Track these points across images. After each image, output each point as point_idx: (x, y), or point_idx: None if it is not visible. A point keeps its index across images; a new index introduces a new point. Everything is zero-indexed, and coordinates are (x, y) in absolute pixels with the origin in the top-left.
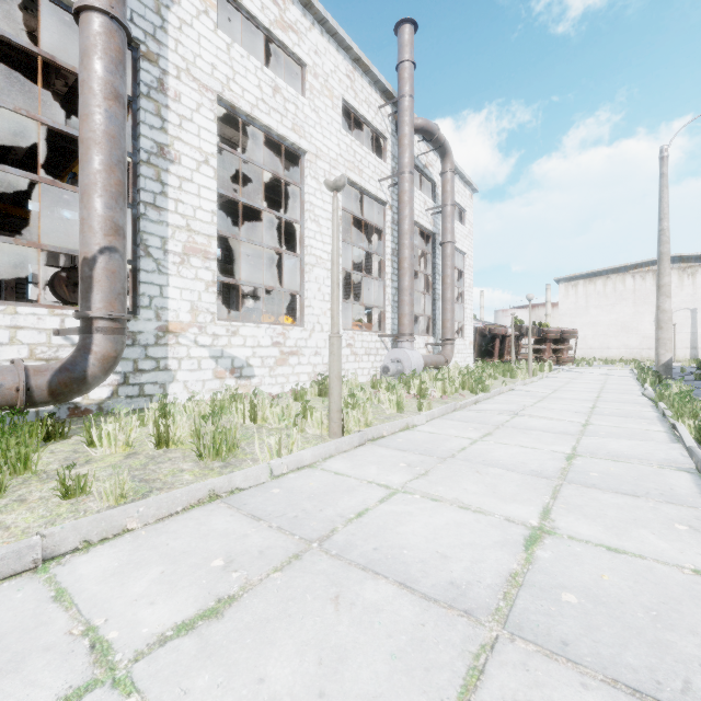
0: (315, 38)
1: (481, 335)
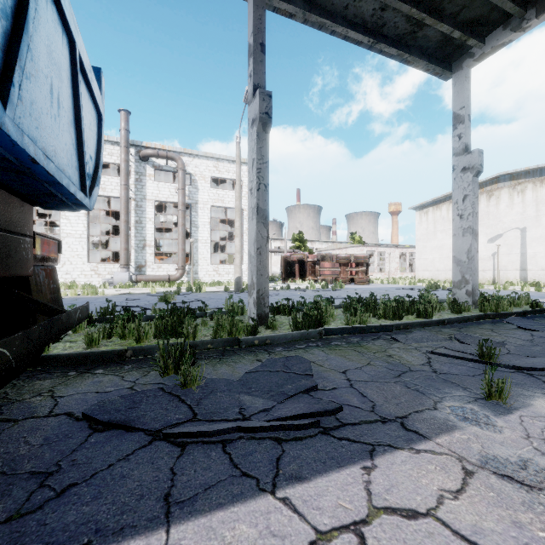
0: None
1: (285, 261)
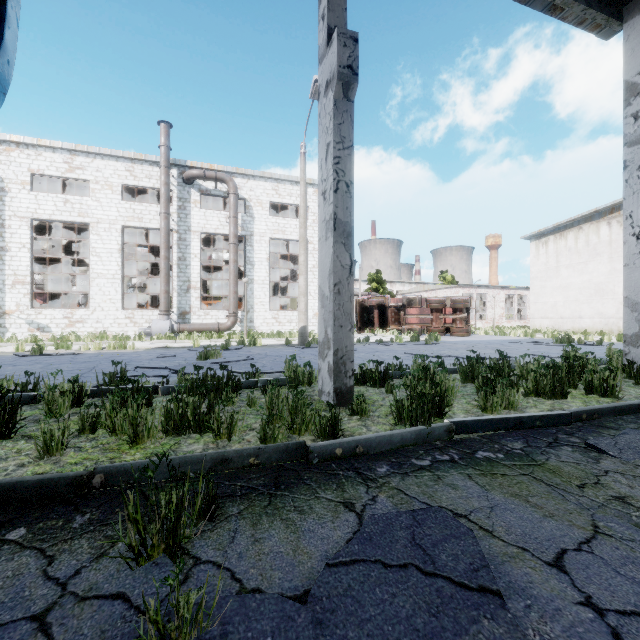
0: (97, 164)
1: (362, 307)
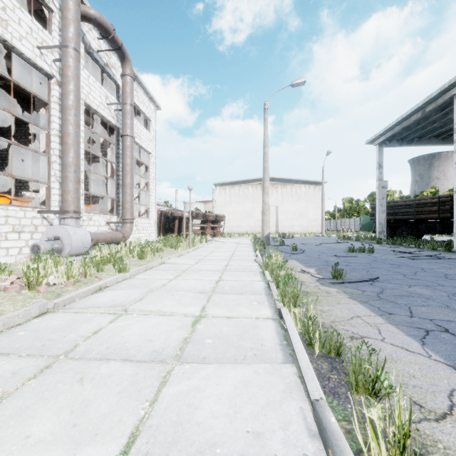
0: None
1: (165, 217)
